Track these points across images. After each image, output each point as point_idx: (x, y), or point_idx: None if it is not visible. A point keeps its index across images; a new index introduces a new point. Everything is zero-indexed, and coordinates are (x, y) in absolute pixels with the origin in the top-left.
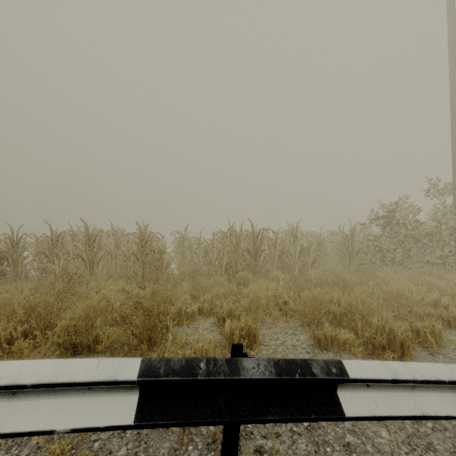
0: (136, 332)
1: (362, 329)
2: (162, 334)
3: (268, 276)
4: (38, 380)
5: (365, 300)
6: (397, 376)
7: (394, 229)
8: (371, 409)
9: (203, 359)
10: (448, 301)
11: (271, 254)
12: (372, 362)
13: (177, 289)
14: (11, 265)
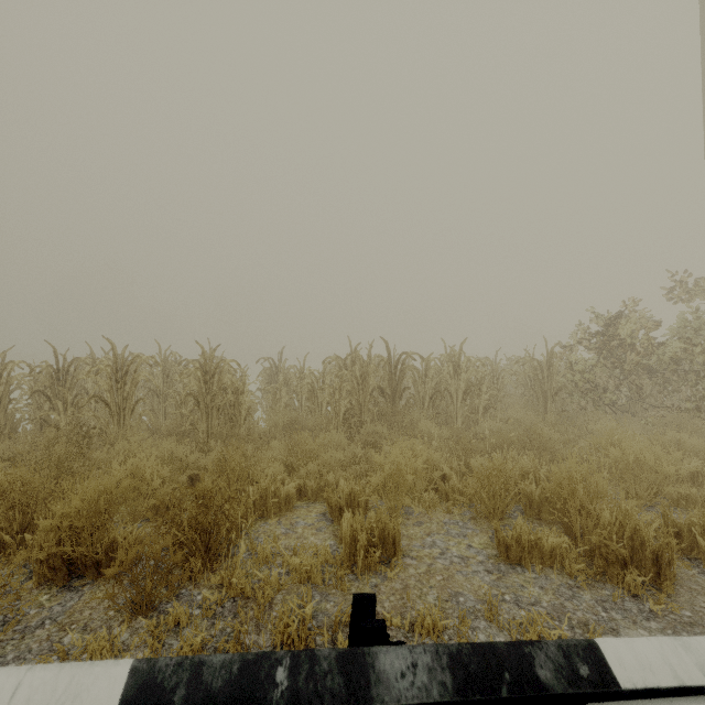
0: (180, 539)
1: (579, 526)
2: (231, 539)
3: (413, 431)
4: None
5: (585, 476)
6: None
7: (615, 354)
8: None
9: (283, 657)
10: None
11: (419, 394)
12: (662, 642)
13: (262, 454)
14: None
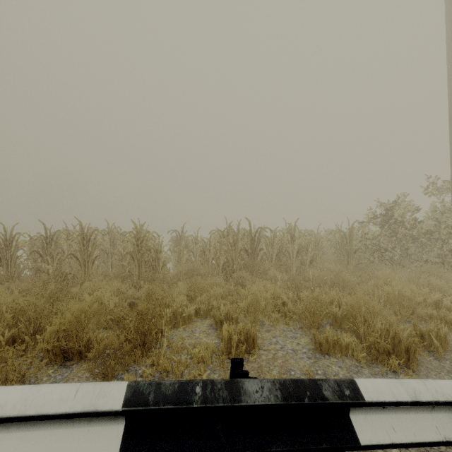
0: (129, 337)
1: (364, 332)
2: (157, 338)
3: (265, 276)
4: (3, 413)
5: (367, 302)
6: (418, 397)
7: (392, 228)
8: (388, 435)
9: (199, 382)
10: (450, 301)
11: (269, 253)
12: (389, 381)
13: (173, 290)
14: (3, 265)
